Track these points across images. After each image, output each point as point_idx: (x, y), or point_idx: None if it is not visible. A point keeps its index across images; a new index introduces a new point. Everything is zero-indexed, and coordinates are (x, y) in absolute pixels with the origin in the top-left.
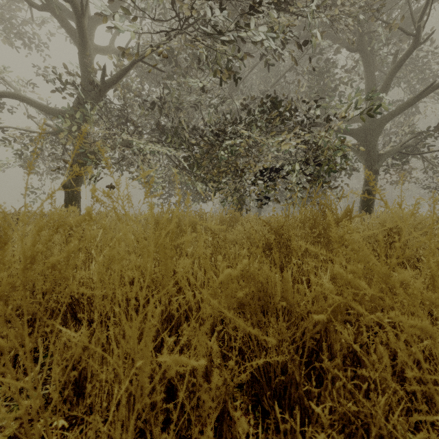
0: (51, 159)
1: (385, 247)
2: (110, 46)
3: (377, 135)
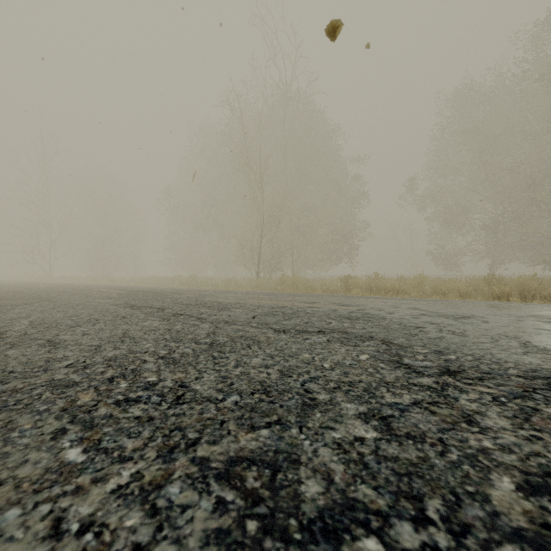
0: None
1: None
2: None
3: None
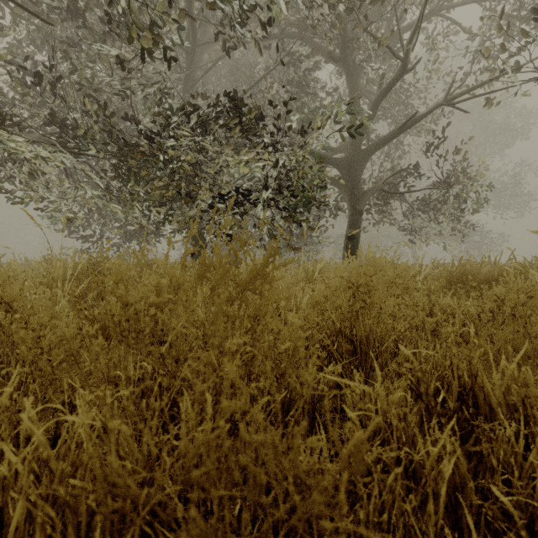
0: None
1: (349, 316)
2: None
3: (361, 169)
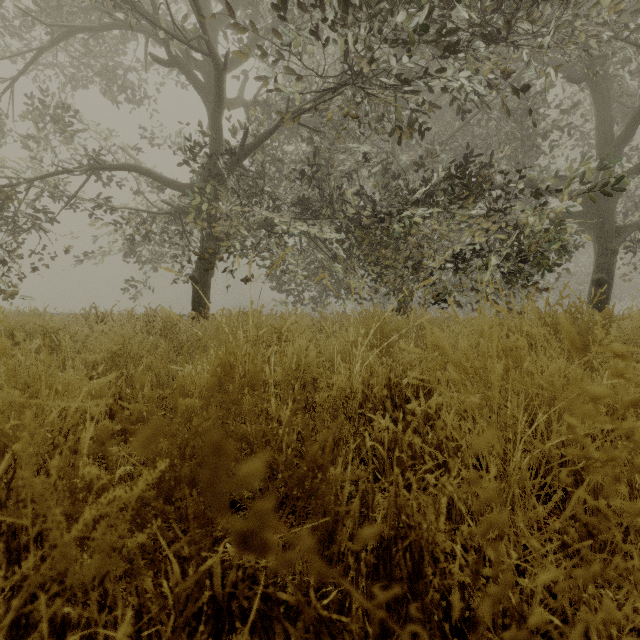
0: (154, 243)
1: None
2: (239, 98)
3: (615, 199)
